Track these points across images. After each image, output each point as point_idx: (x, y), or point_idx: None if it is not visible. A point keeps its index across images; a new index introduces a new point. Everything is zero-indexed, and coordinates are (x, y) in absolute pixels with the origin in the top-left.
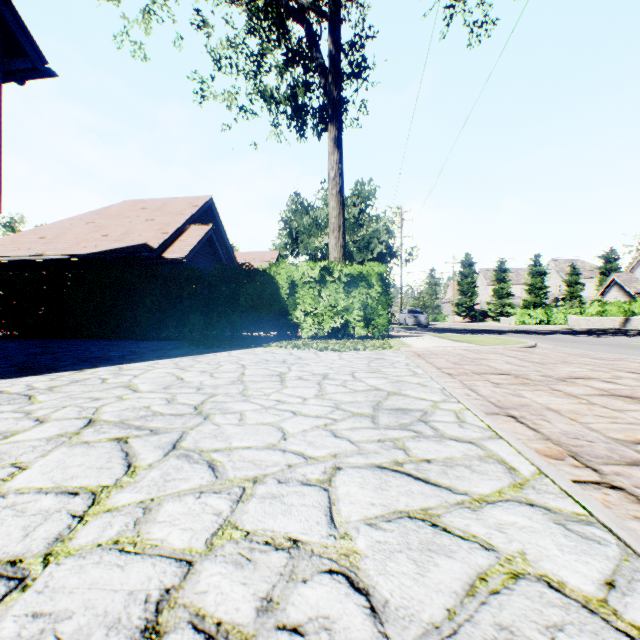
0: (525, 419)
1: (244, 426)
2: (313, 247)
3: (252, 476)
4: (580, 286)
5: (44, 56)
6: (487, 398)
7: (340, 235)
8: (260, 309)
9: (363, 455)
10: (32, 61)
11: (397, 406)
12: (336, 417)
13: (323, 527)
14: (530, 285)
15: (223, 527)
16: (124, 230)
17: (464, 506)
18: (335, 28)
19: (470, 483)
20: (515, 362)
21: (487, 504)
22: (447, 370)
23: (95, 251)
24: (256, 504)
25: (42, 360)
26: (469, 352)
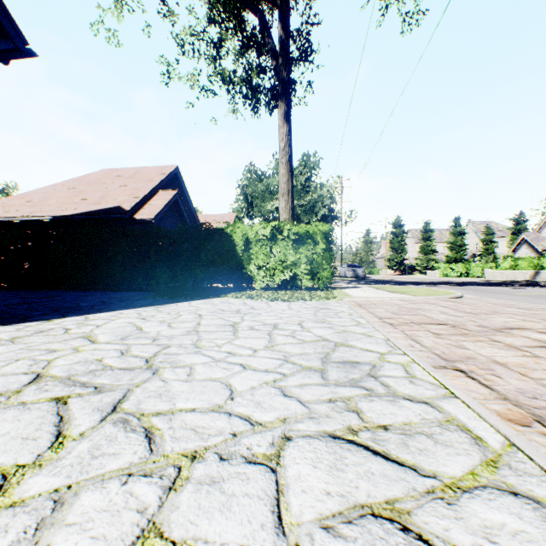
0: (475, 374)
1: (192, 382)
2: (266, 210)
3: (191, 450)
4: (494, 244)
5: (25, 38)
6: (431, 350)
7: (289, 198)
8: (218, 263)
9: (314, 420)
10: (14, 42)
11: (345, 358)
12: (285, 371)
13: (269, 534)
14: (451, 243)
15: (144, 534)
16: (101, 195)
17: (436, 496)
18: (285, 16)
19: (436, 460)
20: (449, 312)
21: (463, 493)
22: (388, 320)
23: (75, 213)
24: (190, 494)
25: (17, 310)
26: (405, 302)
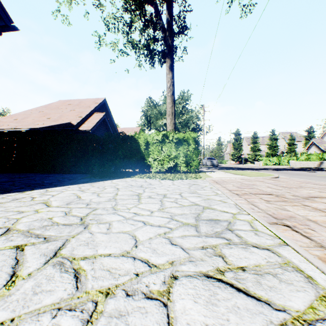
0: (297, 228)
1: (109, 234)
2: (158, 125)
3: (106, 287)
4: (295, 145)
5: (11, 19)
6: (265, 211)
7: (172, 117)
8: (130, 157)
9: (193, 263)
10: (4, 21)
11: (210, 217)
12: (172, 226)
13: None
14: (269, 145)
15: None
16: (58, 115)
17: None
18: (170, 6)
19: (283, 296)
20: (273, 187)
21: (308, 325)
22: (235, 191)
23: (43, 126)
24: None
25: (4, 185)
26: (244, 180)
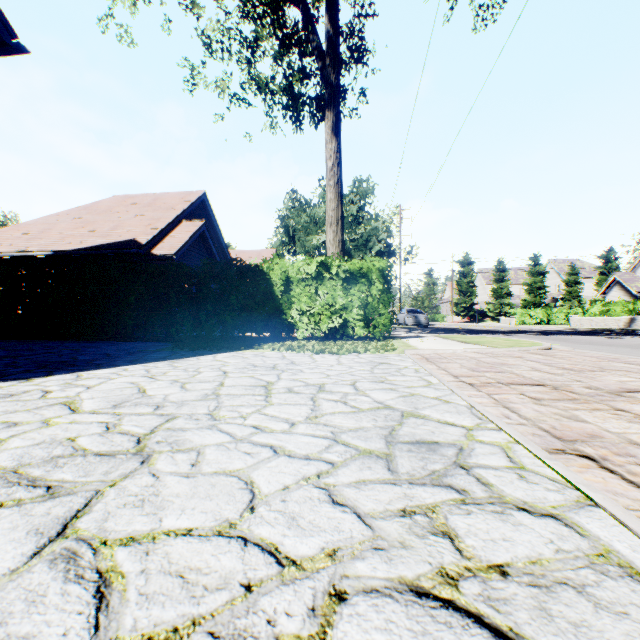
0: (611, 463)
1: (195, 478)
2: (310, 245)
3: (167, 627)
4: (579, 286)
5: (13, 29)
6: (536, 423)
7: (338, 229)
8: (252, 308)
9: (382, 553)
10: None
11: (418, 437)
12: (334, 459)
13: None
14: (529, 285)
15: None
16: (112, 226)
17: None
18: (333, 6)
19: None
20: (543, 368)
21: None
22: (466, 379)
23: (80, 247)
24: None
25: None
26: (483, 355)
